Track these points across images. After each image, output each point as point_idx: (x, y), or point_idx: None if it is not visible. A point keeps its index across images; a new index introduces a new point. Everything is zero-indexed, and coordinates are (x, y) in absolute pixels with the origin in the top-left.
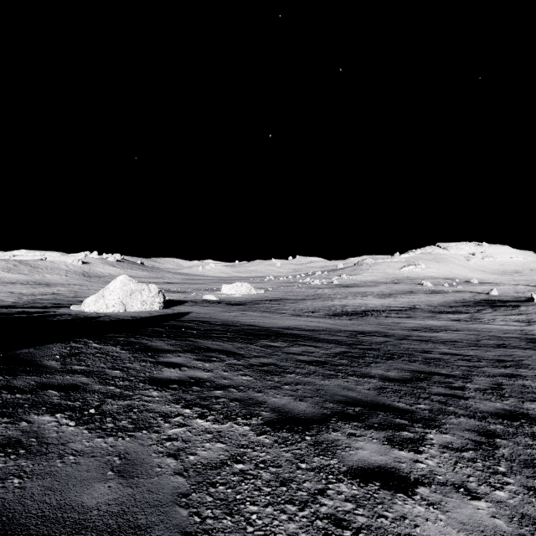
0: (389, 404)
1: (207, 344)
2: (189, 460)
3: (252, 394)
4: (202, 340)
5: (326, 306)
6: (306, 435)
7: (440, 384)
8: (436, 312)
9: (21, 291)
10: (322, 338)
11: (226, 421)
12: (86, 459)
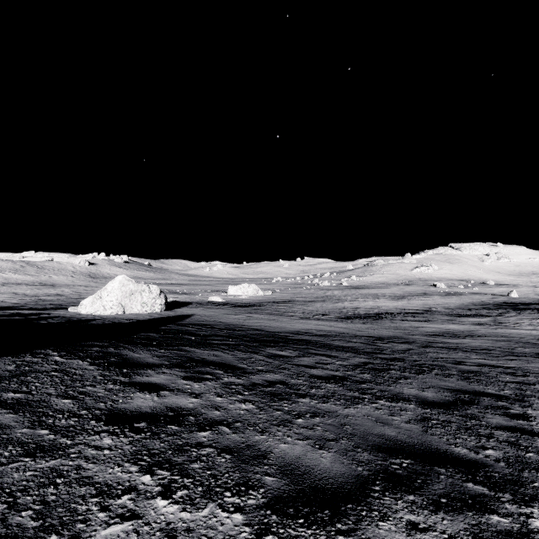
0: (445, 449)
1: (202, 355)
2: None
3: (252, 438)
4: (197, 349)
5: (336, 309)
6: (339, 533)
7: (495, 411)
8: (455, 315)
9: (25, 292)
10: (337, 345)
11: (205, 502)
12: None
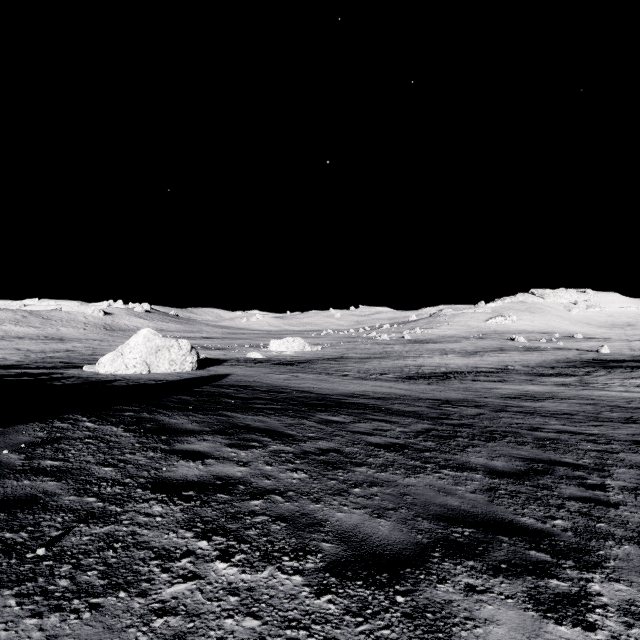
0: (510, 519)
1: (246, 420)
2: None
3: (306, 506)
4: (240, 414)
5: (397, 367)
6: (397, 593)
7: (570, 481)
8: (535, 375)
9: (29, 348)
10: (397, 410)
11: (264, 565)
12: None
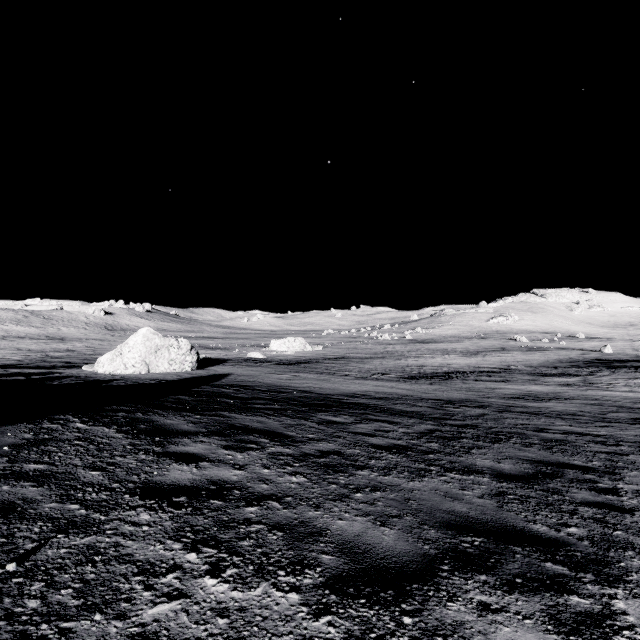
0: (522, 527)
1: (244, 421)
2: None
3: (305, 514)
4: (238, 414)
5: (398, 367)
6: (404, 614)
7: (581, 484)
8: (538, 375)
9: (29, 348)
10: (399, 410)
11: (258, 581)
12: None
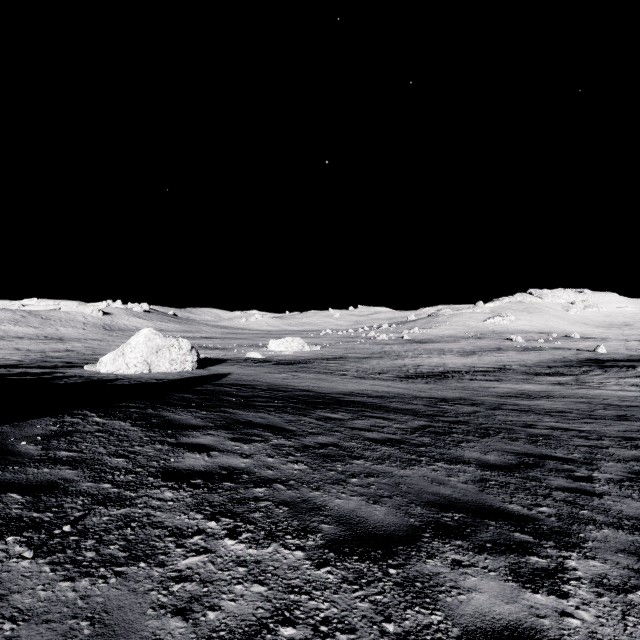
0: (498, 506)
1: (247, 417)
2: (207, 620)
3: (307, 494)
4: (241, 411)
5: (395, 367)
6: (390, 566)
7: (559, 473)
8: (532, 374)
9: (29, 348)
10: (395, 408)
11: (269, 542)
12: (33, 628)
